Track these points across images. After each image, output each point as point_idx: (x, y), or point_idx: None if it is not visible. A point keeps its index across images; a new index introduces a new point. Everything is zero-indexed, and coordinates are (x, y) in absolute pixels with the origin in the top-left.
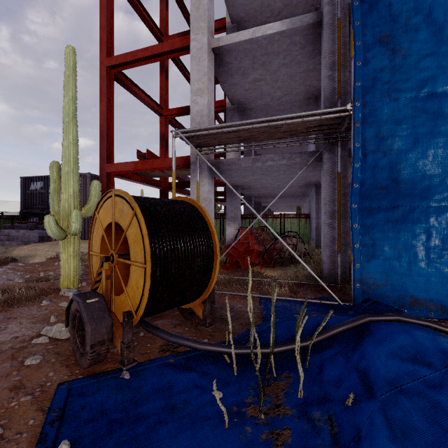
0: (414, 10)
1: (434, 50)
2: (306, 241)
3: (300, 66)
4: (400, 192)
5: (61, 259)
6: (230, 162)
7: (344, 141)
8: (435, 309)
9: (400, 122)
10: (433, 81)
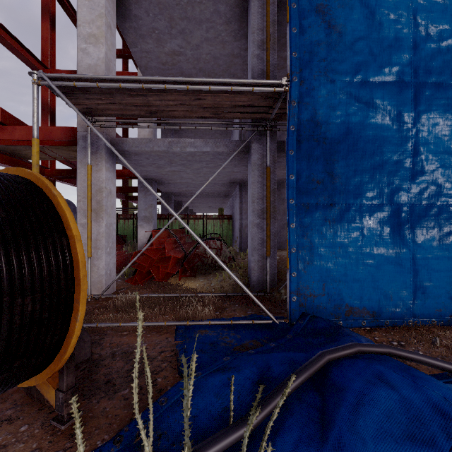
0: None
1: (367, 34)
2: (229, 243)
3: (225, 46)
4: (336, 188)
5: None
6: (139, 143)
7: (273, 132)
8: (367, 317)
9: (336, 108)
10: (366, 68)
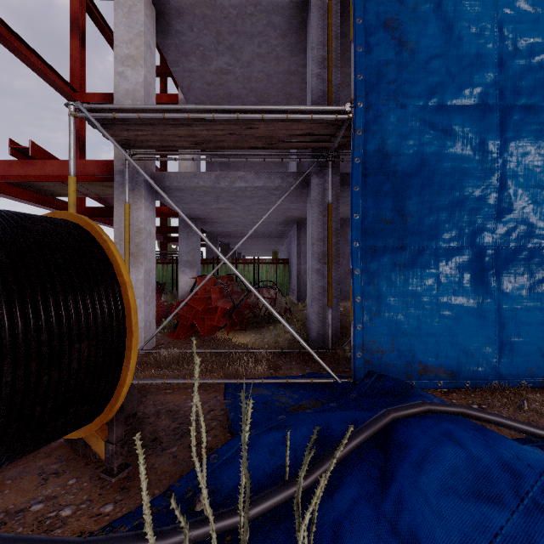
0: None
1: (443, 50)
2: (285, 292)
3: (280, 63)
4: (407, 228)
5: None
6: (182, 178)
7: (336, 163)
8: (444, 377)
9: (407, 137)
10: (443, 90)
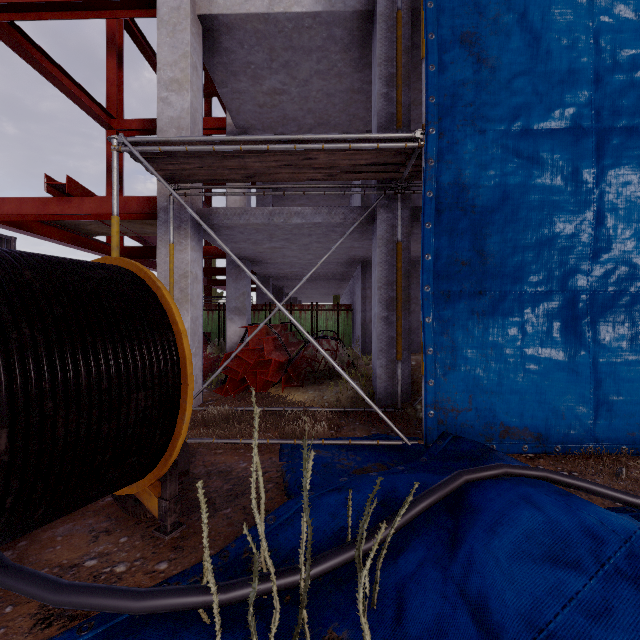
0: (505, 4)
1: (529, 67)
2: (348, 343)
3: (342, 80)
4: (487, 270)
5: None
6: (231, 214)
7: (406, 195)
8: (530, 440)
9: (487, 166)
10: (528, 112)
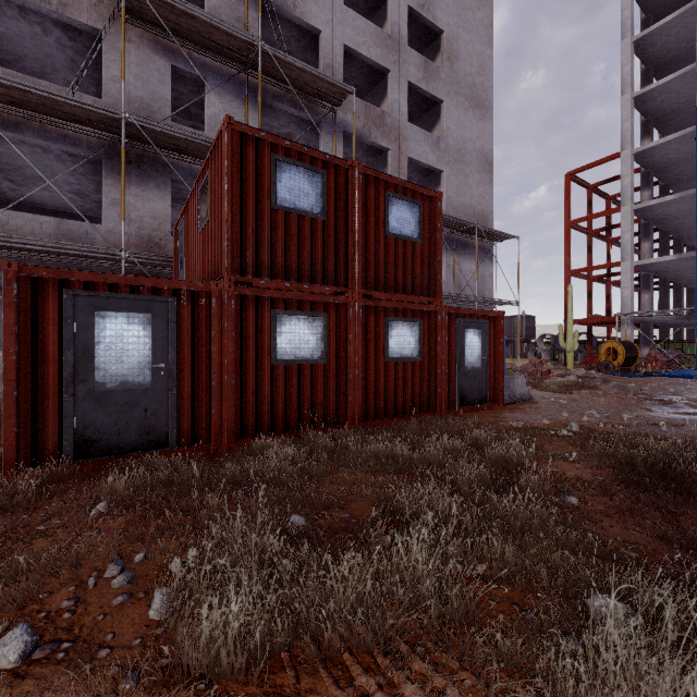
0: None
1: None
2: None
3: (694, 261)
4: None
5: (568, 359)
6: (644, 319)
7: None
8: None
9: None
10: None
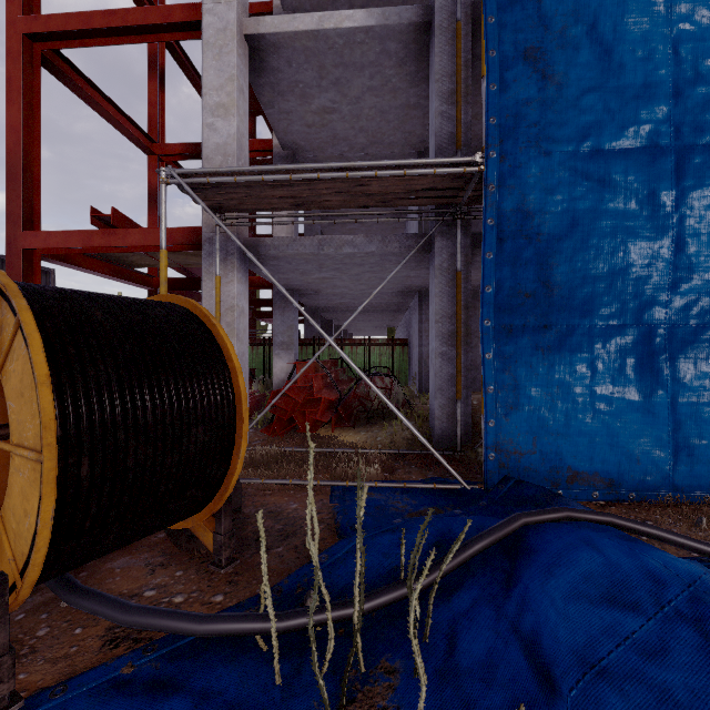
0: (573, 15)
1: (600, 82)
2: (404, 381)
3: (397, 96)
4: (553, 303)
5: None
6: (279, 244)
7: (466, 221)
8: (601, 486)
9: (553, 191)
10: (599, 131)
